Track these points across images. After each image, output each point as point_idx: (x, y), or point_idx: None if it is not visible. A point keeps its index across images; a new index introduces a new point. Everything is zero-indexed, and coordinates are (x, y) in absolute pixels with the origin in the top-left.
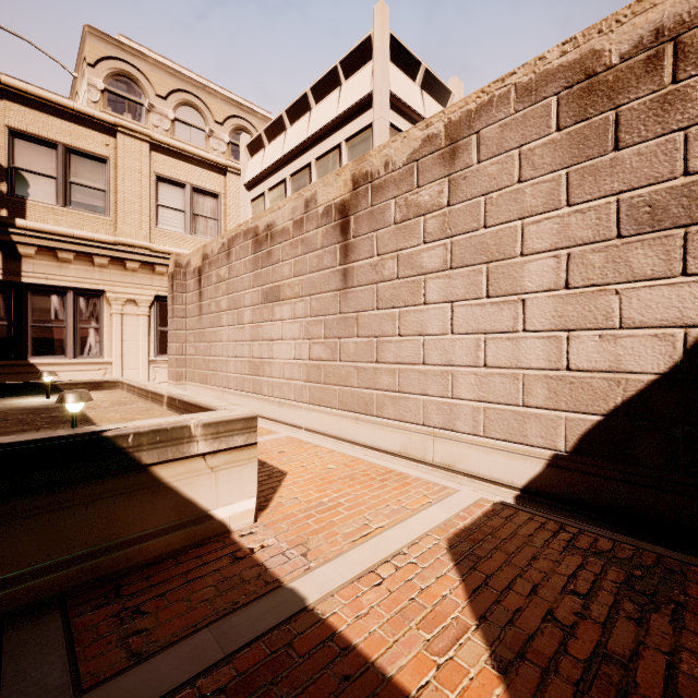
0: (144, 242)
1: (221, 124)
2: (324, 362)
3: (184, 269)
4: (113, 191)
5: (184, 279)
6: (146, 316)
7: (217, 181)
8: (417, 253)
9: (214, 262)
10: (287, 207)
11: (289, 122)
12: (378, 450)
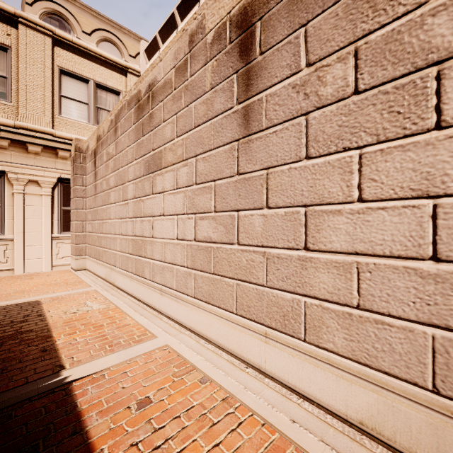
0: (46, 128)
1: (134, 57)
2: (214, 244)
3: (84, 154)
4: (15, 78)
5: (84, 162)
6: (49, 196)
7: (119, 80)
8: (413, 24)
9: (104, 141)
10: (168, 54)
11: (180, 18)
12: (310, 402)
